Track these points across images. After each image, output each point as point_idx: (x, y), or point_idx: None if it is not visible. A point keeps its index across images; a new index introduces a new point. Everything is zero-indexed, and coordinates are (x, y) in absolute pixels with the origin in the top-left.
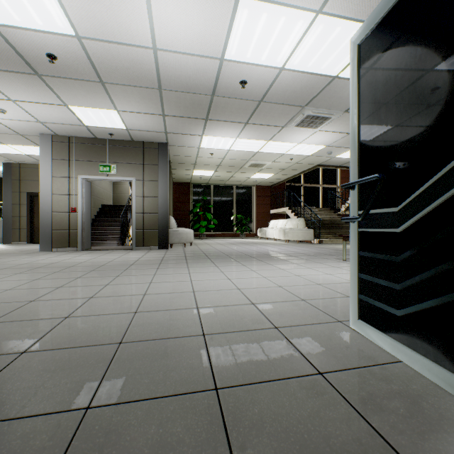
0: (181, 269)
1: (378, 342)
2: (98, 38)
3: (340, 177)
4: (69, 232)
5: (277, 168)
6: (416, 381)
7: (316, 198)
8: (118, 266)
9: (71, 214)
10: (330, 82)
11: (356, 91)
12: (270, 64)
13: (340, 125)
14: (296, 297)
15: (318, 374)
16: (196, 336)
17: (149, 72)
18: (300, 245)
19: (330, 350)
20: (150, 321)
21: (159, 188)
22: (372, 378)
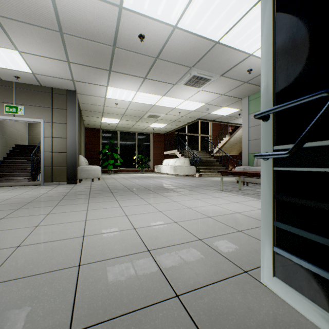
0: (81, 206)
1: (310, 317)
2: None
3: (212, 129)
4: None
5: (169, 119)
6: None
7: (196, 143)
8: (12, 204)
9: None
10: (212, 47)
11: (271, 2)
12: (165, 20)
13: (216, 87)
14: (193, 236)
15: None
16: None
17: (46, 9)
18: (186, 178)
19: None
20: None
21: (67, 130)
22: None
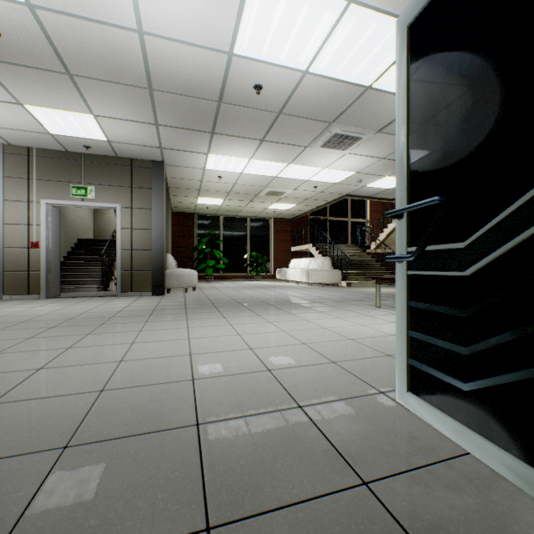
0: (178, 323)
1: (436, 425)
2: (59, 9)
3: (370, 210)
4: (28, 274)
5: (298, 197)
6: (495, 488)
7: (343, 233)
8: (92, 319)
9: (31, 250)
10: (362, 94)
11: (405, 89)
12: (291, 65)
13: (372, 147)
14: (325, 358)
15: (361, 486)
16: (186, 428)
17: (134, 64)
18: (326, 288)
19: (374, 441)
20: (121, 405)
21: (152, 218)
22: (437, 486)
